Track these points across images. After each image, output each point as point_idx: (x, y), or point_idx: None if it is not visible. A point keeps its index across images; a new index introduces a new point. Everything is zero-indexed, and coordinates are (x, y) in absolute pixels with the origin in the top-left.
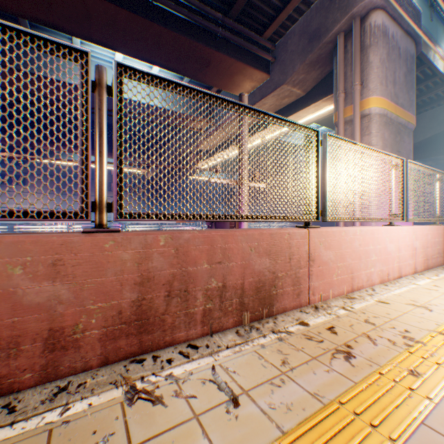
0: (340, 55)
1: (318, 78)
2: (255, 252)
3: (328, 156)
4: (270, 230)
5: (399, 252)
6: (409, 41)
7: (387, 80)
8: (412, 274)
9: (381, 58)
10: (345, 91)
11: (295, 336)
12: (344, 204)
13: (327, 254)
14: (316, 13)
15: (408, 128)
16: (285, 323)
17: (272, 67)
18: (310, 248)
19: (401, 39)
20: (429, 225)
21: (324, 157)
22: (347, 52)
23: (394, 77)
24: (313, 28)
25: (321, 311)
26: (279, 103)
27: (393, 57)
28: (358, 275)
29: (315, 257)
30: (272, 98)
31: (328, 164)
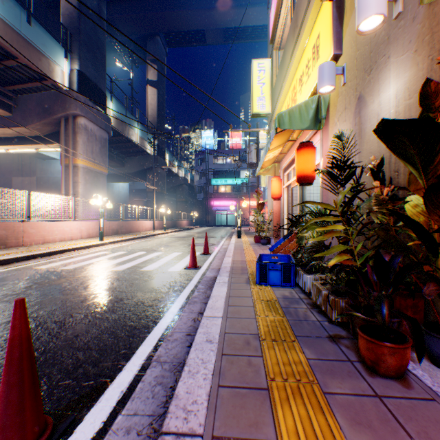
0: (64, 130)
1: (54, 131)
2: (0, 229)
3: (33, 199)
4: (7, 222)
5: (73, 231)
6: (104, 132)
7: (89, 151)
8: (81, 239)
9: (84, 140)
10: (66, 150)
11: (15, 250)
12: (41, 214)
13: (33, 230)
14: (49, 98)
15: (104, 174)
16: (12, 249)
17: (16, 110)
18: (25, 228)
19: (98, 131)
20: (92, 221)
21: (31, 199)
22: (68, 129)
23: (93, 150)
24: (47, 105)
25: (28, 247)
26: (23, 133)
27: (92, 140)
28: (49, 238)
29: (27, 231)
30: (16, 130)
31: (33, 201)
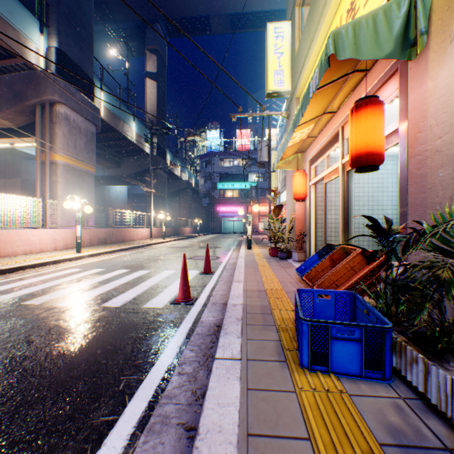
0: (39, 119)
1: (29, 121)
2: None
3: None
4: None
5: (43, 241)
6: (91, 124)
7: (70, 146)
8: (54, 251)
9: (65, 133)
10: (43, 143)
11: None
12: None
13: None
14: (20, 81)
15: (91, 173)
16: None
17: None
18: None
19: (83, 122)
20: (71, 229)
21: None
22: (45, 119)
23: (77, 144)
24: (18, 89)
25: None
26: None
27: (76, 132)
28: (6, 251)
29: None
30: None
31: None
